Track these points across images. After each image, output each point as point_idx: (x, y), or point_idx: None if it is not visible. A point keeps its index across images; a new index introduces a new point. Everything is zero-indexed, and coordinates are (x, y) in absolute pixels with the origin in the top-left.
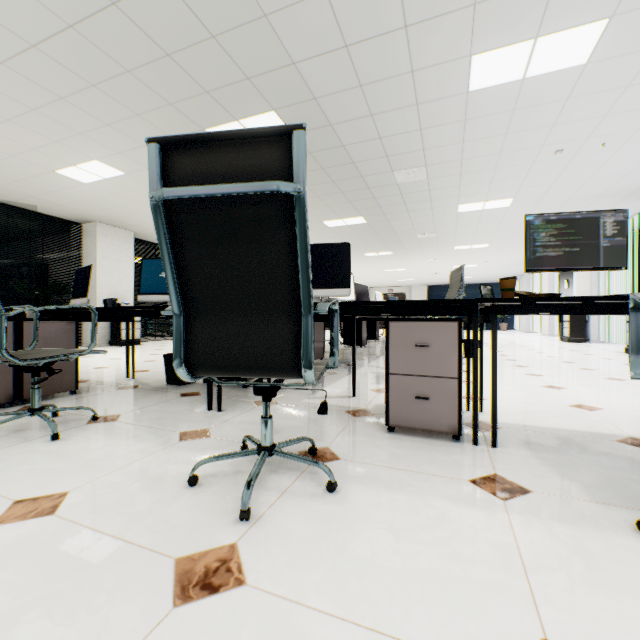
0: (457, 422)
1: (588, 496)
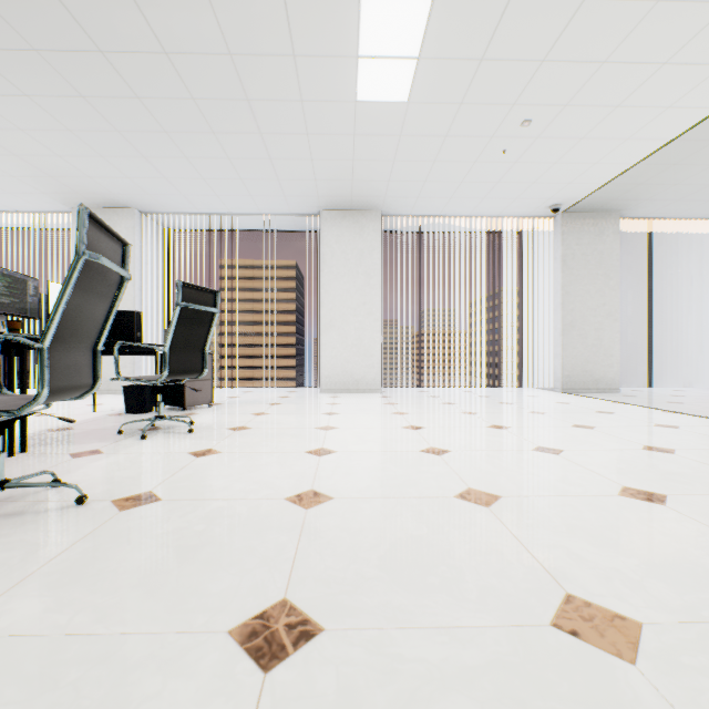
0: (4, 441)
1: (111, 442)
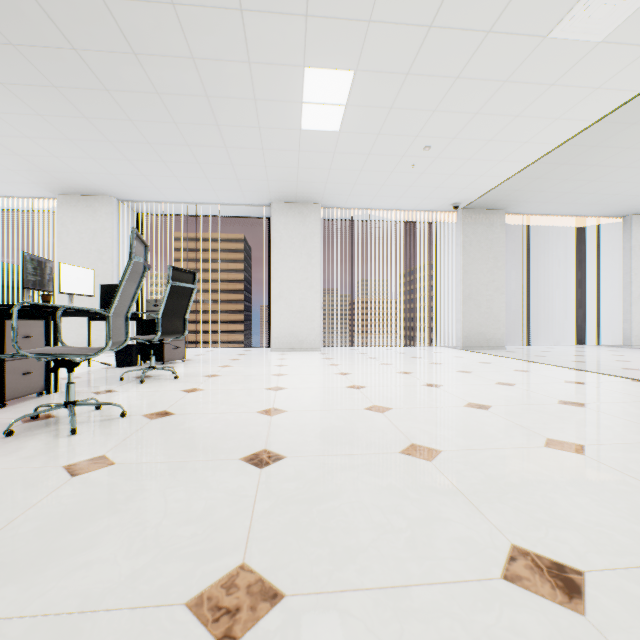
0: (45, 383)
1: (118, 385)
